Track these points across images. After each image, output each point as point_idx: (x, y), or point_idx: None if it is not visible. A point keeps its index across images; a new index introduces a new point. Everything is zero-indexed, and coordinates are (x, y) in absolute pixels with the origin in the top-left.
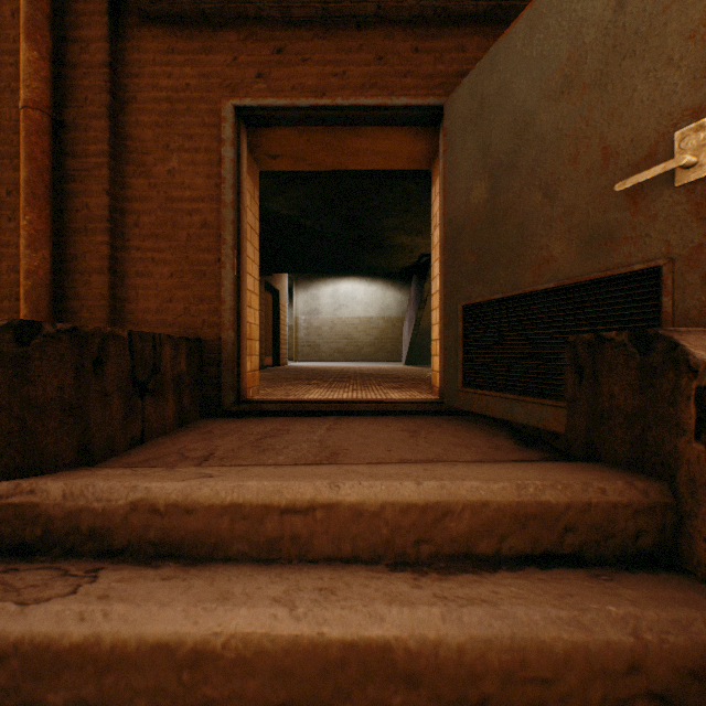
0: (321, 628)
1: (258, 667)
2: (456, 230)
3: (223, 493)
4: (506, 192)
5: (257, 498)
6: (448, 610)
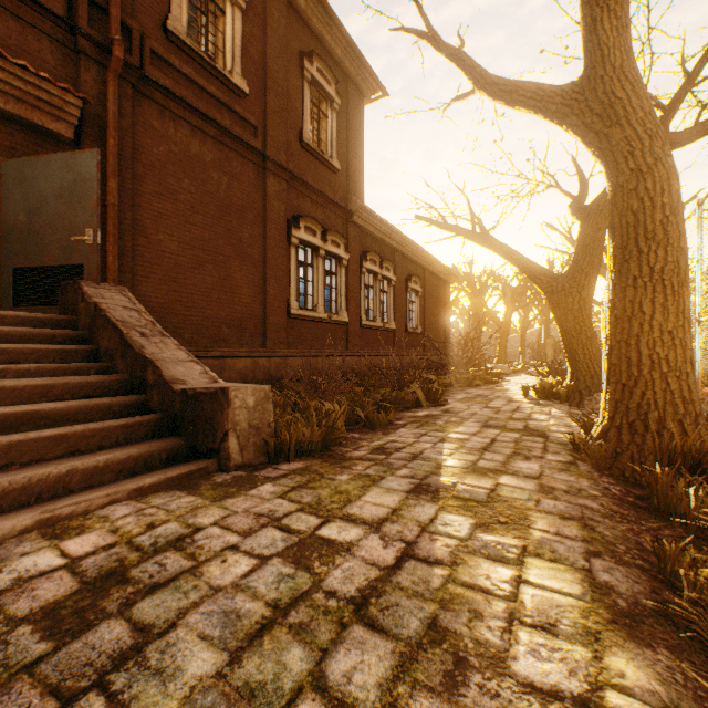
0: None
1: None
2: (10, 230)
3: None
4: (38, 223)
5: None
6: (6, 327)
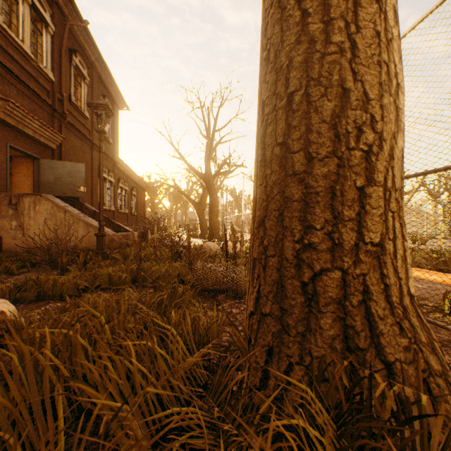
0: None
1: None
2: (45, 182)
3: None
4: (59, 182)
5: None
6: None
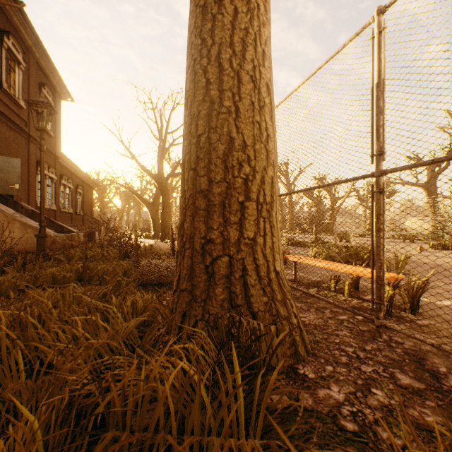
0: None
1: None
2: None
3: None
4: None
5: None
6: None
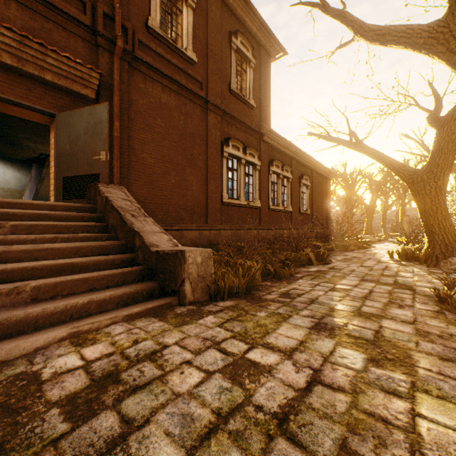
0: (36, 212)
1: (25, 216)
2: (61, 154)
3: (5, 200)
4: (75, 150)
5: (14, 201)
6: (57, 212)
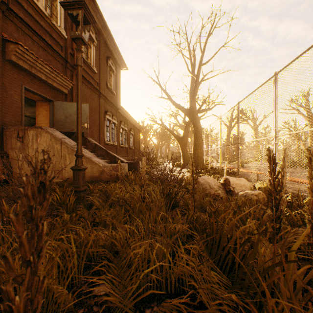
0: None
1: None
2: (57, 120)
3: None
4: (68, 120)
5: None
6: None
